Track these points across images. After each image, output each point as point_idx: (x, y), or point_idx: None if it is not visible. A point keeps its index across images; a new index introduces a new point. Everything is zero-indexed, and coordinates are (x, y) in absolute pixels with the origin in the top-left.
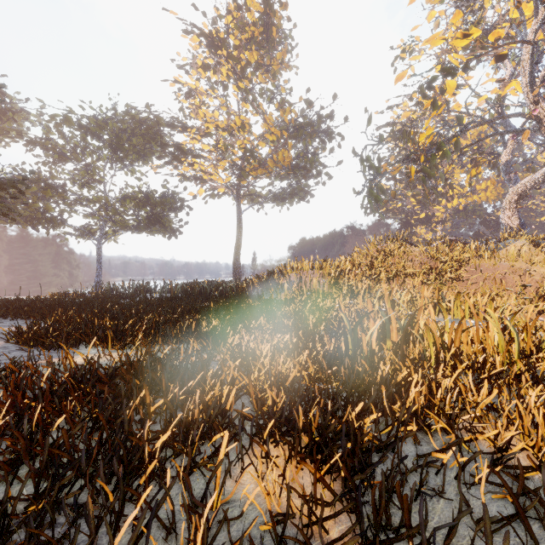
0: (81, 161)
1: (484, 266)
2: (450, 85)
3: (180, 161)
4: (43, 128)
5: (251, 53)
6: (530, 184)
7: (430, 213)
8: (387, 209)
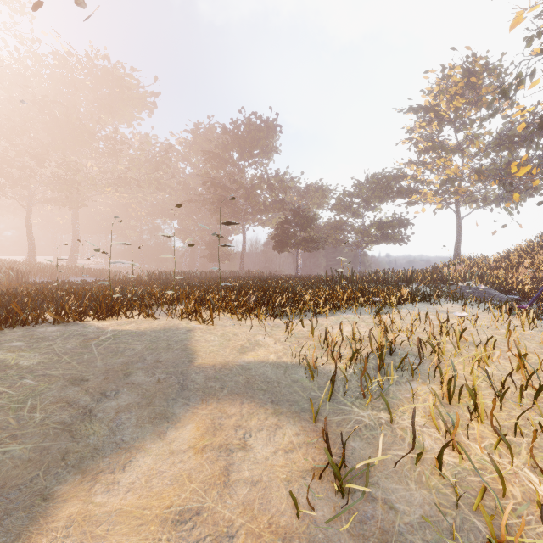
0: (350, 211)
1: None
2: None
3: (403, 197)
4: (336, 200)
5: (458, 100)
6: None
7: None
8: None
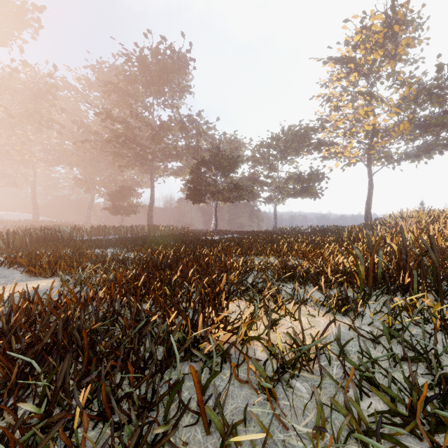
0: (267, 163)
1: None
2: None
3: (320, 149)
4: (252, 151)
5: (376, 52)
6: None
7: None
8: None
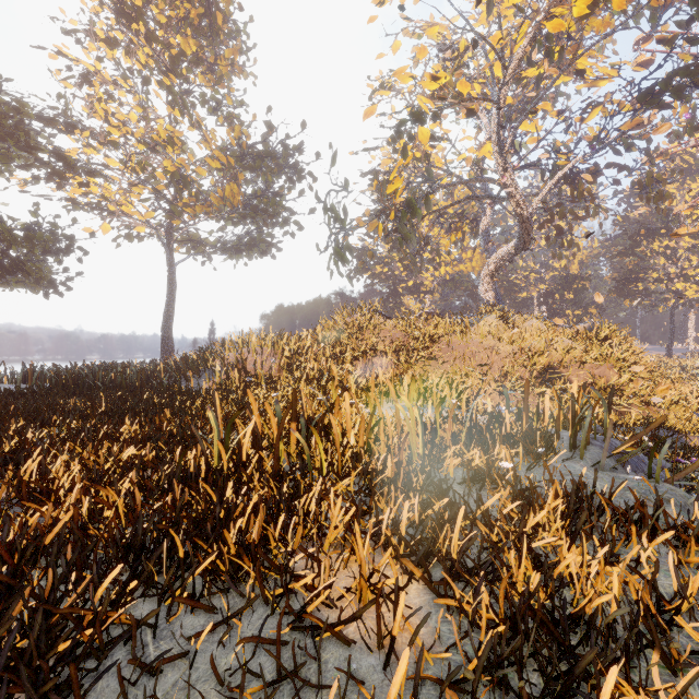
0: None
1: (457, 343)
2: (423, 134)
3: (65, 177)
4: None
5: (186, 39)
6: (504, 256)
7: (418, 281)
8: (373, 274)
